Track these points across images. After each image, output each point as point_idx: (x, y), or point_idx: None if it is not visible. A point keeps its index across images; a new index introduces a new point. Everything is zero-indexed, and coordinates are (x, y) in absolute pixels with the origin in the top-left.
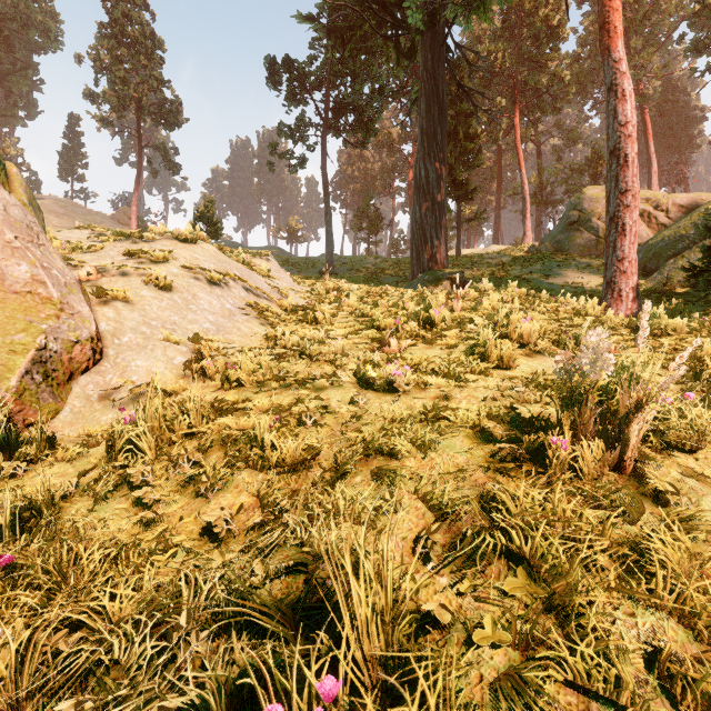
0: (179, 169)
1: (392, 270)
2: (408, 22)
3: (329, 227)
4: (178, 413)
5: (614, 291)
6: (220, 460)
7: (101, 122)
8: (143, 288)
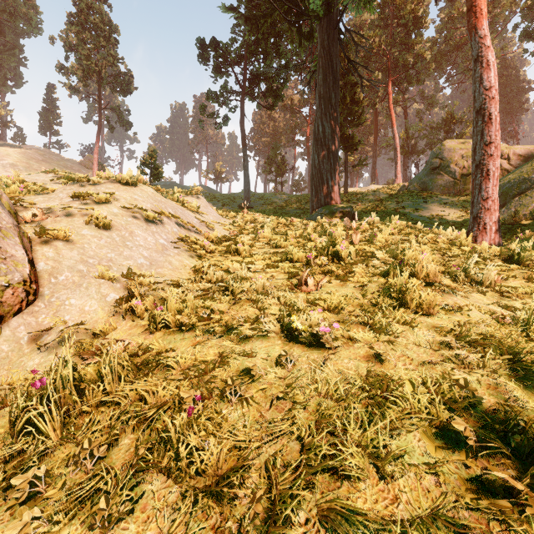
0: (130, 126)
1: (295, 204)
2: (309, 10)
3: (246, 171)
4: (94, 375)
5: (480, 225)
6: (131, 449)
7: (70, 89)
8: (85, 227)
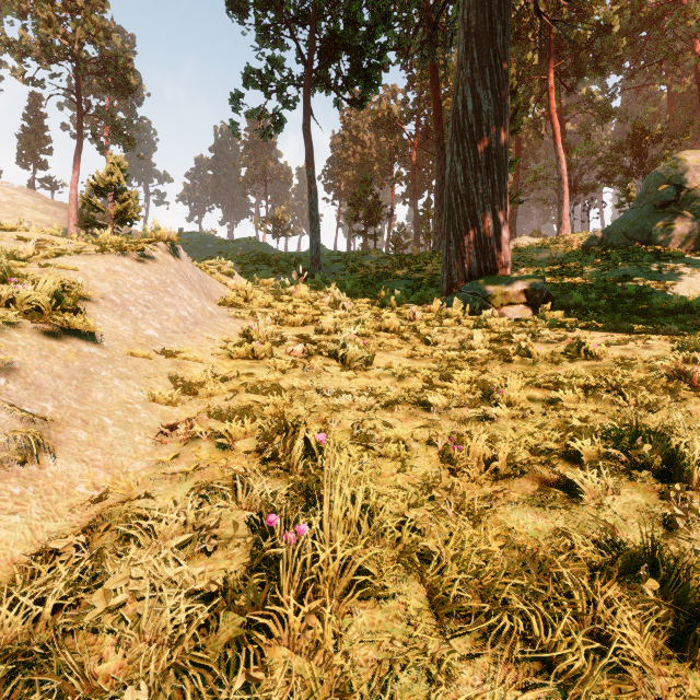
0: (132, 144)
1: (400, 270)
2: None
3: (314, 210)
4: None
5: None
6: None
7: (23, 79)
8: None
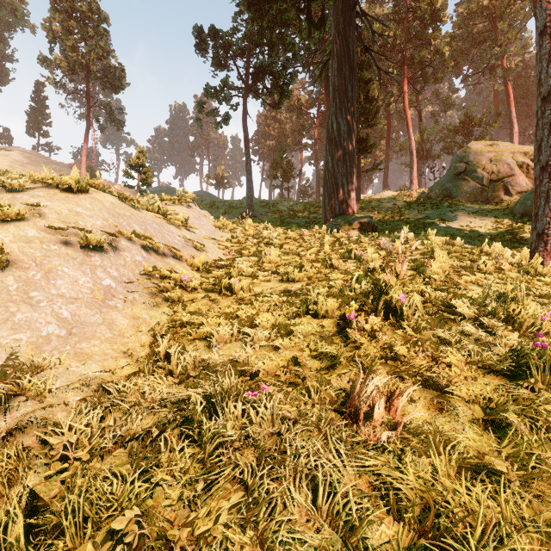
0: (123, 126)
1: (303, 212)
2: None
3: (249, 175)
4: None
5: (548, 244)
6: None
7: (54, 84)
8: None
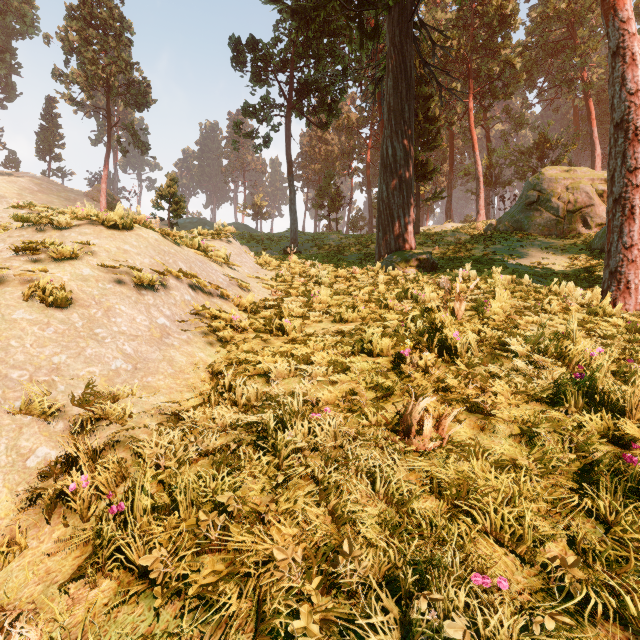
0: (148, 148)
1: (354, 247)
2: None
3: (293, 205)
4: None
5: (621, 282)
6: None
7: (70, 102)
8: (20, 305)
